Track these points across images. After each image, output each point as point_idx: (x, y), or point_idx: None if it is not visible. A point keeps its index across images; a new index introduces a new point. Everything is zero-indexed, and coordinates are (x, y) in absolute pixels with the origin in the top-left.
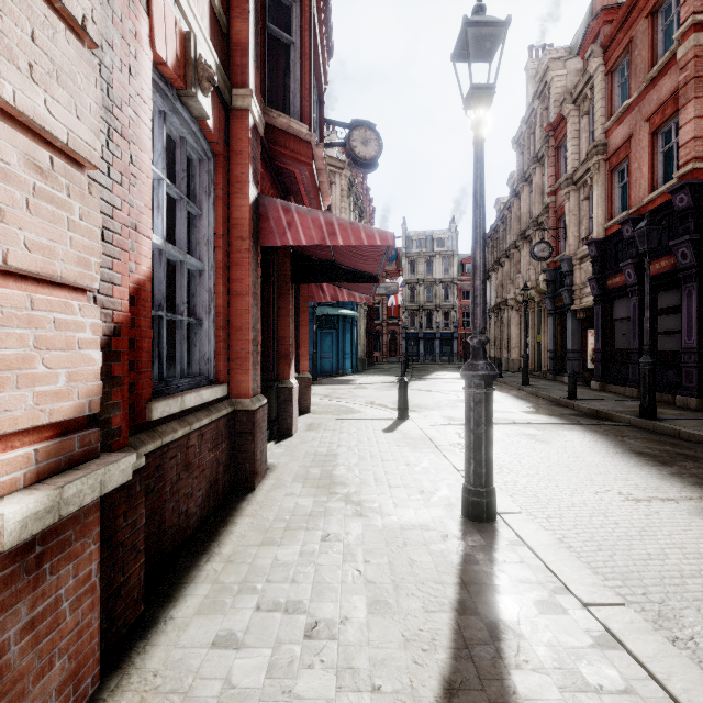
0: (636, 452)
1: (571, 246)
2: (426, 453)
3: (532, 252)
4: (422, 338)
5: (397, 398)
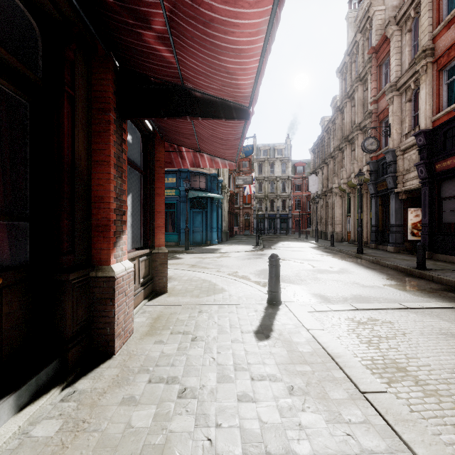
0: None
1: (395, 141)
2: (362, 432)
3: (362, 145)
4: (267, 218)
5: (257, 267)
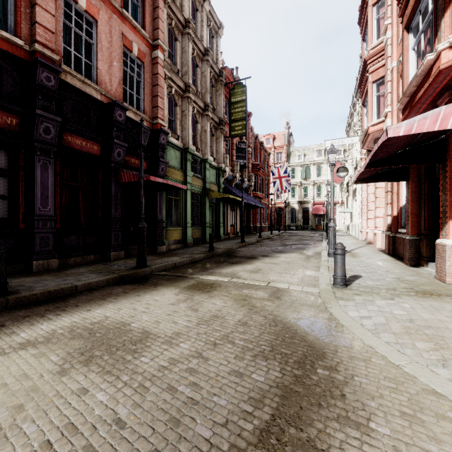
0: (233, 263)
1: None
2: None
3: None
4: None
5: None
